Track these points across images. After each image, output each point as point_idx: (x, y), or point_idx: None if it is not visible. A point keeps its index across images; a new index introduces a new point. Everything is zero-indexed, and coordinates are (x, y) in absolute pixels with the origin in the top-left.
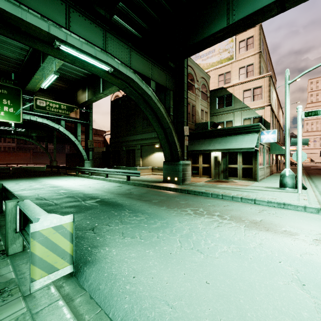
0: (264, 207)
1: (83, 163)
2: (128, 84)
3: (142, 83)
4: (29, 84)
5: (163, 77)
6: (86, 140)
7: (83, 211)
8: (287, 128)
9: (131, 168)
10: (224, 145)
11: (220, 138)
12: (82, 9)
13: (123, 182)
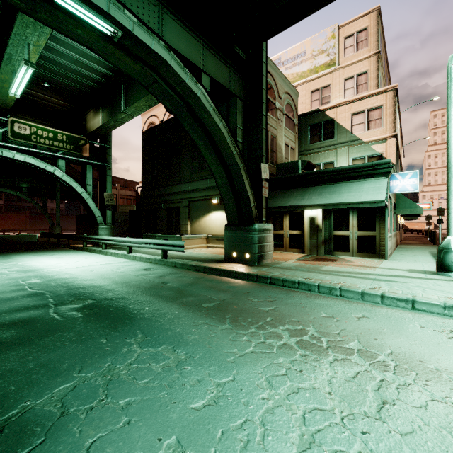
0: (447, 323)
1: (96, 229)
2: (156, 73)
3: (185, 72)
4: None
5: (225, 74)
6: (101, 193)
7: (30, 341)
8: (452, 163)
9: (173, 237)
10: (329, 198)
11: (321, 187)
12: None
13: (155, 261)
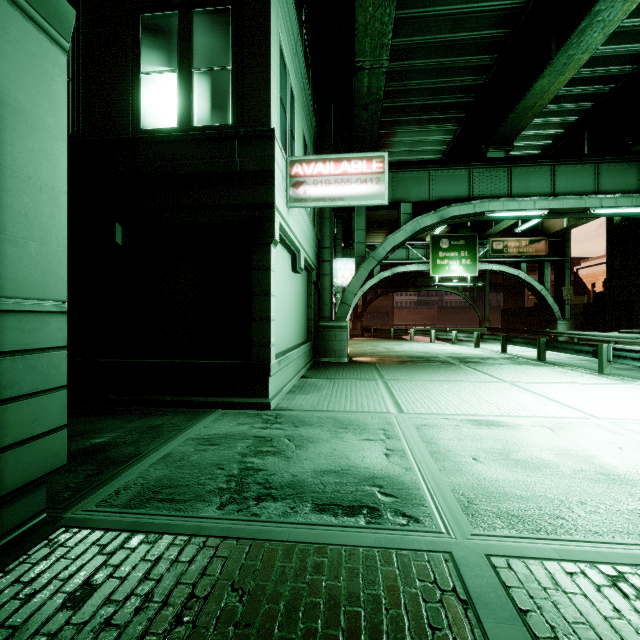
0: None
1: (554, 324)
2: None
3: None
4: (492, 228)
5: None
6: (556, 287)
7: (625, 370)
8: None
9: None
10: None
11: None
12: (611, 157)
13: None
